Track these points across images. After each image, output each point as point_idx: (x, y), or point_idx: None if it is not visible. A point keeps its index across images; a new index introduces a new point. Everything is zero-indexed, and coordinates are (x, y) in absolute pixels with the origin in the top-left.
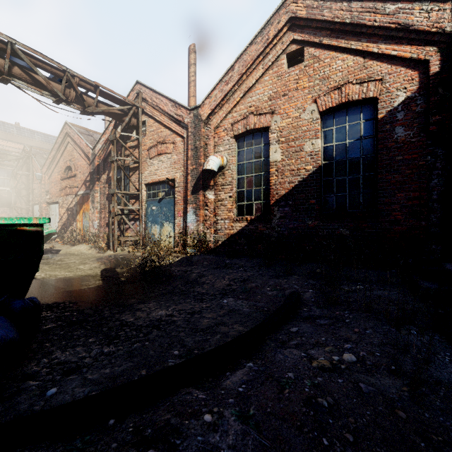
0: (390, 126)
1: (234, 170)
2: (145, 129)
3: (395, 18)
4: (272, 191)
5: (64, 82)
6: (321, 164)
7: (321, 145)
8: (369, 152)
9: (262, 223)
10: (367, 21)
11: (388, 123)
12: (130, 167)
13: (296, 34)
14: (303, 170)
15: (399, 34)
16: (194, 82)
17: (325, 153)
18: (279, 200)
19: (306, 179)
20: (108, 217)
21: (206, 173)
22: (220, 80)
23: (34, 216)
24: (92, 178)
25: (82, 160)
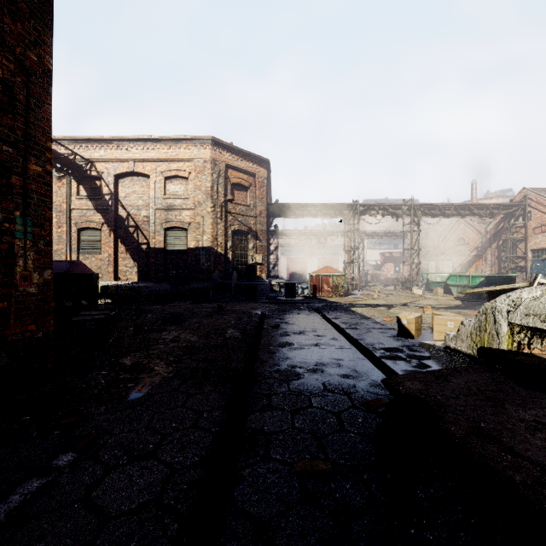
0: None
1: None
2: (529, 215)
3: None
4: None
5: (485, 209)
6: None
7: None
8: None
9: None
10: None
11: None
12: (517, 239)
13: None
14: None
15: None
16: None
17: None
18: None
19: None
20: (497, 270)
21: None
22: None
23: (429, 268)
24: (484, 246)
25: (473, 234)
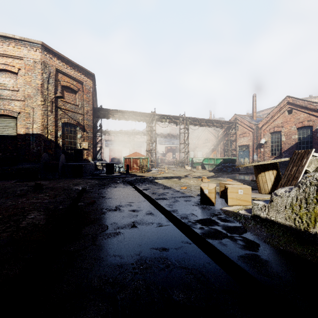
0: (315, 133)
1: (270, 142)
2: (237, 128)
3: (315, 107)
4: (282, 149)
5: (219, 123)
6: (297, 141)
7: (297, 136)
8: (311, 139)
9: (279, 158)
10: (308, 106)
11: (315, 132)
12: (232, 140)
13: (290, 106)
14: (291, 143)
15: (317, 110)
16: (255, 107)
17: (299, 139)
18: (284, 151)
19: (292, 146)
20: (223, 156)
21: (260, 144)
22: (265, 117)
23: (190, 155)
24: (217, 143)
25: (212, 137)
